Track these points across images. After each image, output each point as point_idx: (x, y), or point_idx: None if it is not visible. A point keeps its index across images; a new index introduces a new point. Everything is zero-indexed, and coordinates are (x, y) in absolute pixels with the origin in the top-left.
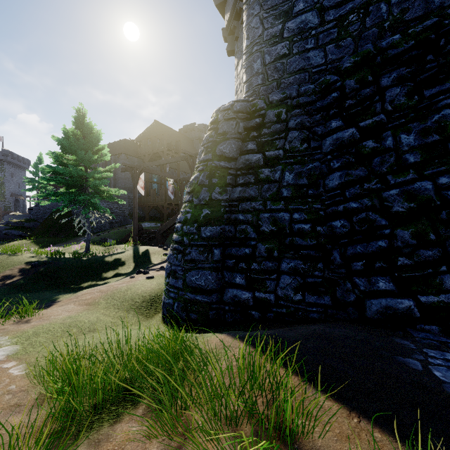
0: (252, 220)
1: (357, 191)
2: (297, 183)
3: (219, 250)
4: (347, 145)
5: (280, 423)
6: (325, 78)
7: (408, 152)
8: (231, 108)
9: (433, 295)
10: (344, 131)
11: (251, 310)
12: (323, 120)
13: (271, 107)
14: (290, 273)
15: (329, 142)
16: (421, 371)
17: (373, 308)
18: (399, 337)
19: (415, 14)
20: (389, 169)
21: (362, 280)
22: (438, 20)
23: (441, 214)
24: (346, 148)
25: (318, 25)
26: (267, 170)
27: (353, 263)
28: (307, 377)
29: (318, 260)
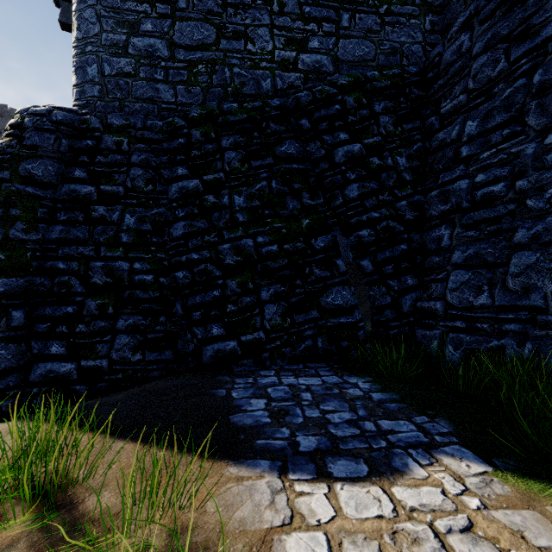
0: (79, 270)
1: (199, 243)
2: (139, 229)
3: (23, 312)
4: (192, 195)
5: (60, 482)
6: (173, 119)
7: (239, 212)
8: (48, 115)
9: (250, 334)
10: (189, 181)
11: (75, 385)
12: (171, 164)
13: (110, 132)
14: (128, 332)
15: (175, 189)
16: (224, 396)
17: (207, 354)
18: (223, 374)
19: (250, 91)
20: (225, 224)
21: (200, 329)
22: (263, 105)
23: (258, 267)
24: (191, 198)
25: (169, 59)
26: (102, 208)
27: (193, 313)
28: (113, 432)
29: (161, 314)
